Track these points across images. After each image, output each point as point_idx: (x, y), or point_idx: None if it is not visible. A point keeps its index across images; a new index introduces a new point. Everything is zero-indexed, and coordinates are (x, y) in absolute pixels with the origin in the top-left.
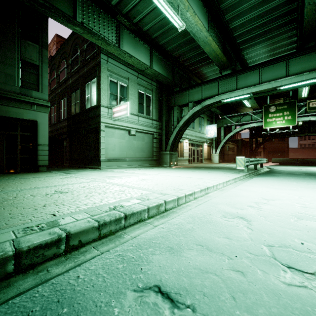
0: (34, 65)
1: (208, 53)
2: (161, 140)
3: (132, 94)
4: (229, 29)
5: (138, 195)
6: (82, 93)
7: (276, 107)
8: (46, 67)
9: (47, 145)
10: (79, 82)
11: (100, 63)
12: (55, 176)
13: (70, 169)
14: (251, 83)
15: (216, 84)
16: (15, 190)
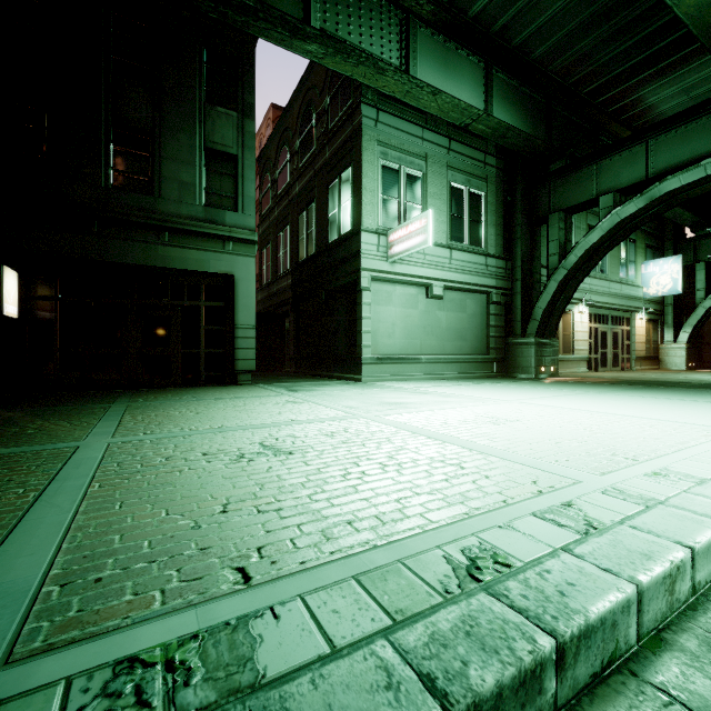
0: (229, 157)
1: (689, 17)
2: (509, 308)
3: (435, 195)
4: None
5: (529, 494)
6: (321, 208)
7: None
8: (251, 157)
9: (253, 327)
10: (315, 185)
11: (360, 130)
12: (265, 397)
13: (298, 379)
14: None
15: (703, 122)
16: (177, 433)
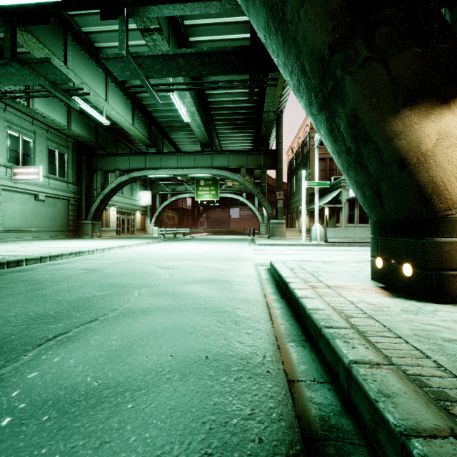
0: None
1: (133, 135)
2: (79, 207)
3: (40, 151)
4: (153, 117)
5: (79, 248)
6: None
7: (205, 182)
8: None
9: None
10: None
11: None
12: None
13: None
14: (172, 166)
15: (143, 158)
16: None
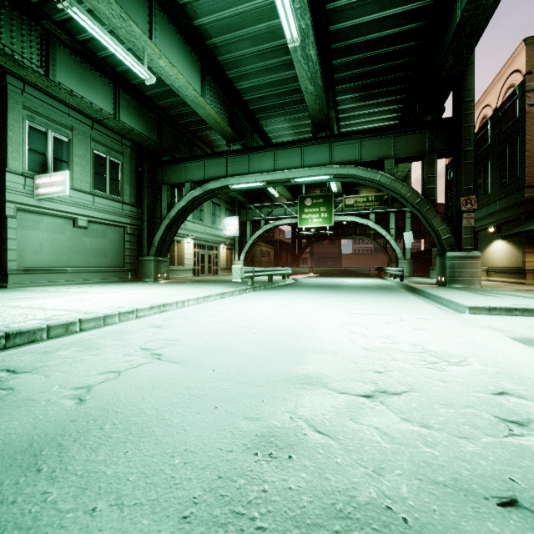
0: None
1: (204, 117)
2: (141, 238)
3: (81, 156)
4: (236, 90)
5: (46, 316)
6: None
7: (312, 200)
8: None
9: None
10: None
11: (6, 93)
12: None
13: None
14: (265, 168)
15: (223, 160)
16: None
